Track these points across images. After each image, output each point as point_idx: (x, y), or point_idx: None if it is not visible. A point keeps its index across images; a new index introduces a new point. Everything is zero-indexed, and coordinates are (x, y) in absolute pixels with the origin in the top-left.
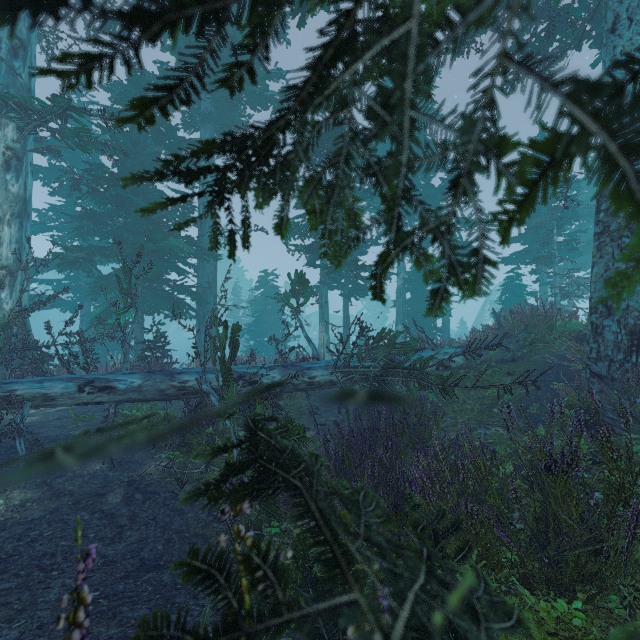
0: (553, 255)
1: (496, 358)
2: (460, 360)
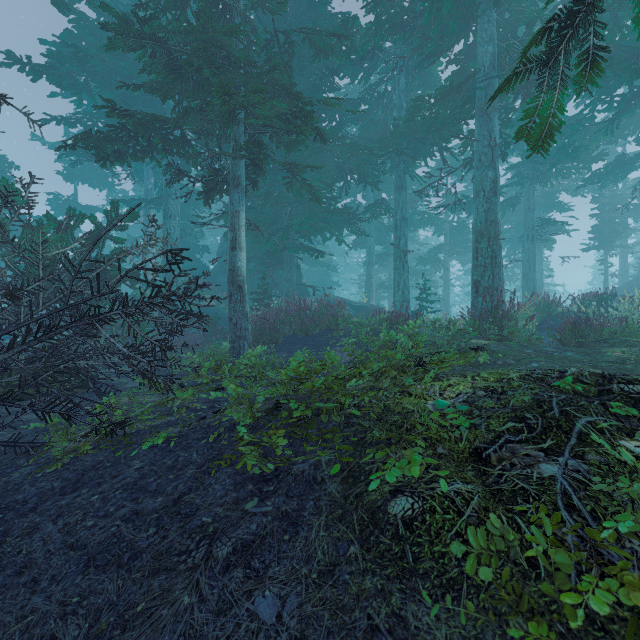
0: None
1: None
2: None
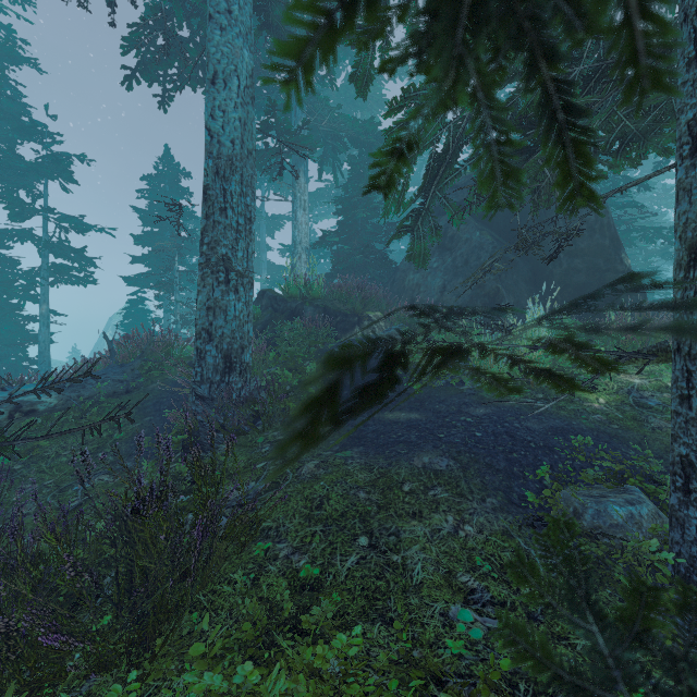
0: (175, 282)
1: (107, 392)
2: (53, 399)
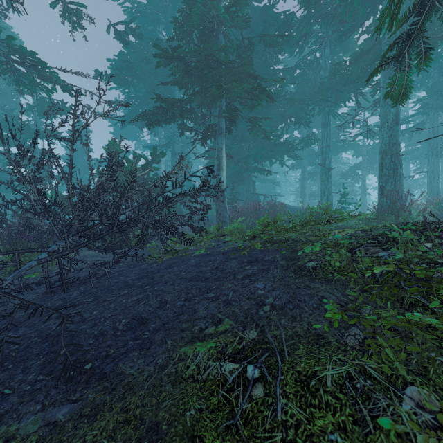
0: None
1: None
2: None
